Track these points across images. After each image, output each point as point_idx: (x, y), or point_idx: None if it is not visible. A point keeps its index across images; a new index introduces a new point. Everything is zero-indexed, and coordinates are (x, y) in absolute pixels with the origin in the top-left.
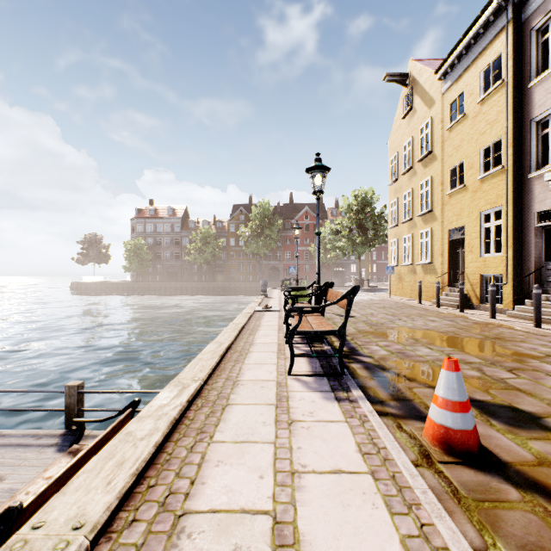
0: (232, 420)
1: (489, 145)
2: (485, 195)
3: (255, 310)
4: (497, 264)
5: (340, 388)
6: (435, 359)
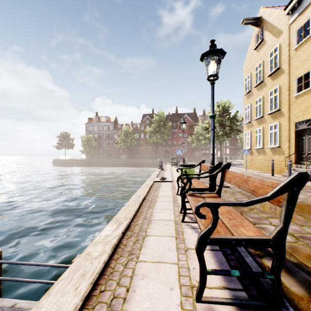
0: None
1: None
2: None
3: (154, 180)
4: None
5: None
6: None
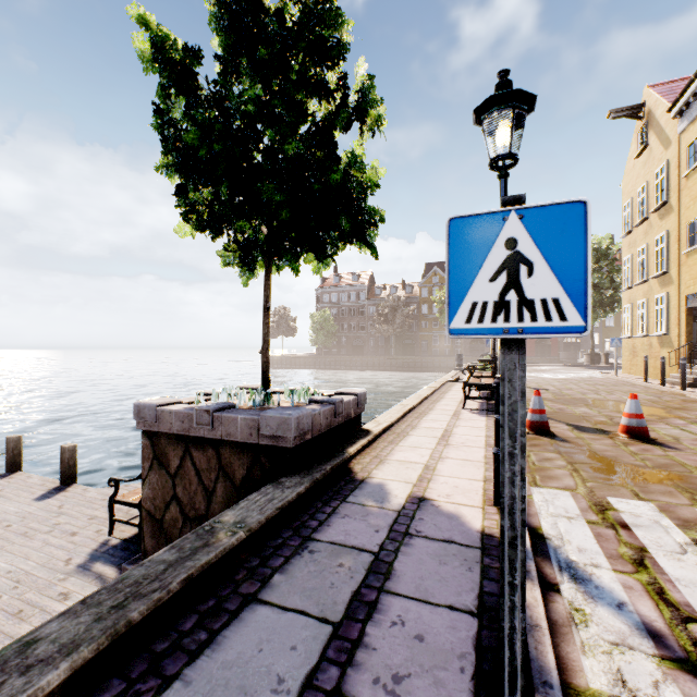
0: (430, 417)
1: None
2: None
3: (447, 380)
4: None
5: (491, 414)
6: (583, 413)
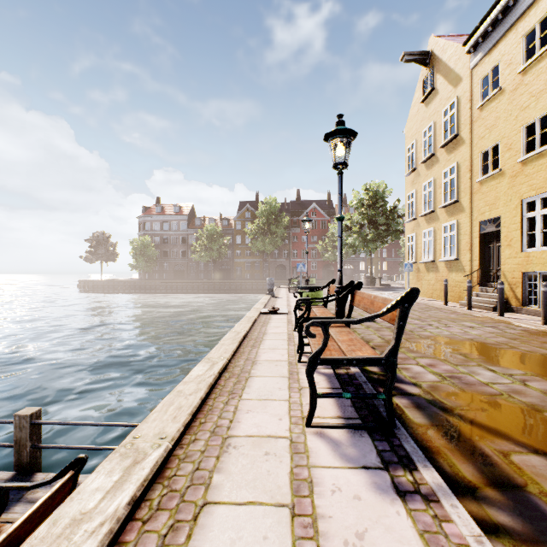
0: None
1: (534, 120)
2: (529, 180)
3: (260, 312)
4: (545, 260)
5: (396, 460)
6: (509, 390)
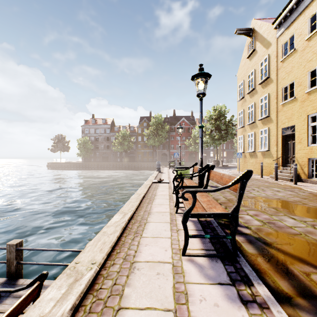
0: None
1: (315, 68)
2: (312, 103)
3: (152, 182)
4: None
5: (239, 279)
6: (305, 231)
